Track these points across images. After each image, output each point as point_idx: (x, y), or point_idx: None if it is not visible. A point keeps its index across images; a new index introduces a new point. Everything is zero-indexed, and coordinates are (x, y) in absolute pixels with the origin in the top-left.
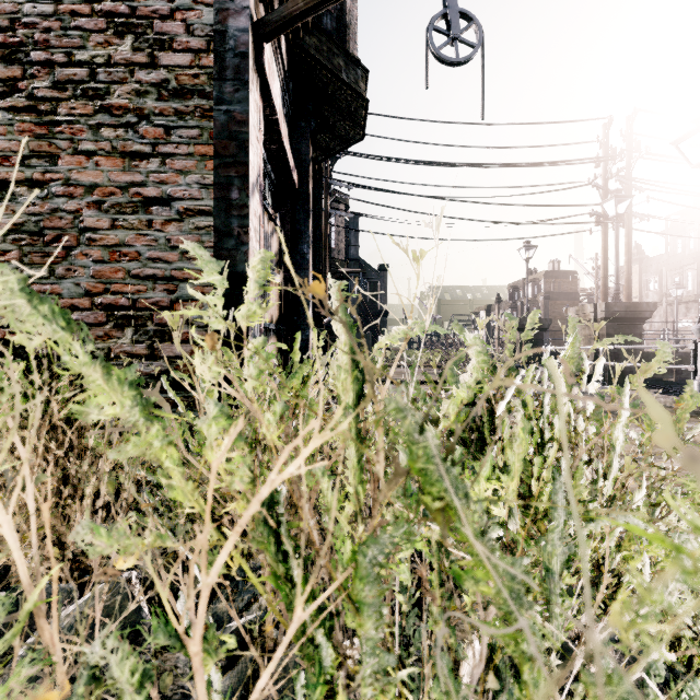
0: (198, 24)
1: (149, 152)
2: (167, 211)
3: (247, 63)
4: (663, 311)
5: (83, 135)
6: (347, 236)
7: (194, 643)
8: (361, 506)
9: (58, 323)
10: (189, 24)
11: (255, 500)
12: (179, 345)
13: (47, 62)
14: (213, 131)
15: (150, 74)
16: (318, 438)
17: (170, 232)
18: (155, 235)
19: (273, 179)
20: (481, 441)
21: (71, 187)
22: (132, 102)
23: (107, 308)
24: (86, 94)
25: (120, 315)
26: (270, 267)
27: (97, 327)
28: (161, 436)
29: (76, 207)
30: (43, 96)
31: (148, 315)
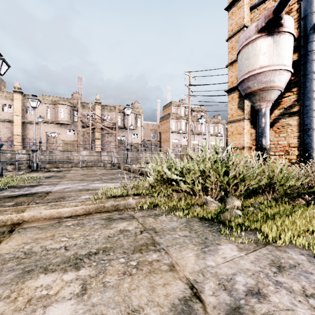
0: None
1: None
2: None
3: None
4: None
5: None
6: None
7: None
8: None
9: None
10: None
11: None
12: None
13: None
14: None
15: None
16: None
17: None
18: None
19: None
20: None
21: None
22: None
23: None
24: None
25: None
26: None
27: None
28: None
29: None
30: None
31: None
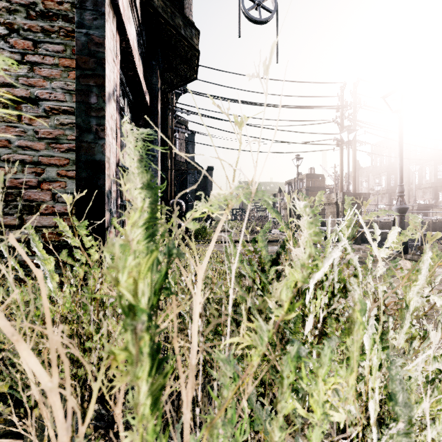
0: None
1: (18, 59)
2: (35, 109)
3: None
4: (370, 198)
5: None
6: (187, 147)
7: None
8: None
9: None
10: None
11: None
12: None
13: None
14: (75, 48)
15: None
16: None
17: (37, 126)
18: (24, 128)
19: (131, 99)
20: None
21: None
22: (3, 17)
23: None
24: None
25: None
26: None
27: None
28: None
29: None
30: None
31: (17, 192)
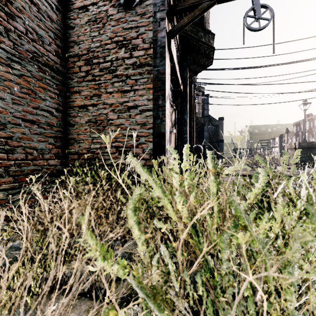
0: (147, 38)
1: (130, 89)
2: (136, 111)
3: (165, 50)
4: None
5: (109, 86)
6: (203, 105)
7: (178, 252)
8: (219, 225)
9: (147, 173)
10: (143, 39)
11: (194, 219)
12: (157, 170)
13: (98, 63)
14: (152, 78)
15: (130, 61)
16: (210, 204)
17: (137, 118)
18: (132, 120)
19: (172, 89)
20: (269, 207)
21: (105, 105)
22: (124, 72)
23: (116, 147)
24: (110, 72)
25: (120, 150)
26: (171, 126)
27: (113, 154)
28: (167, 200)
29: (106, 112)
30: (96, 75)
31: (129, 150)
